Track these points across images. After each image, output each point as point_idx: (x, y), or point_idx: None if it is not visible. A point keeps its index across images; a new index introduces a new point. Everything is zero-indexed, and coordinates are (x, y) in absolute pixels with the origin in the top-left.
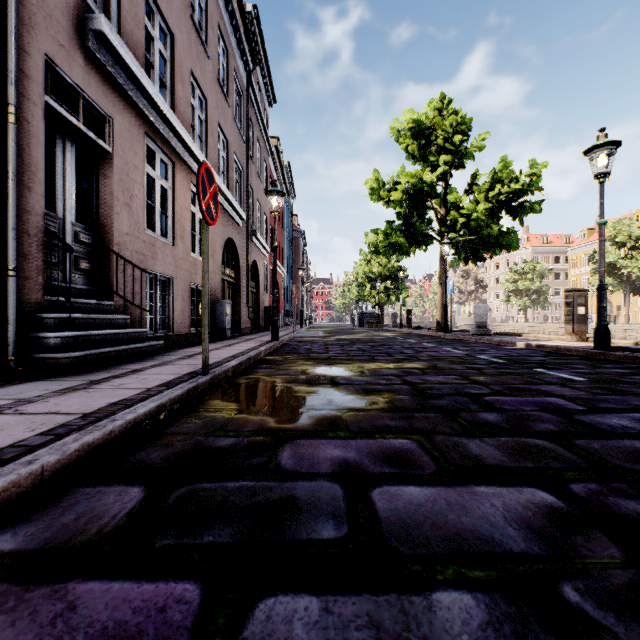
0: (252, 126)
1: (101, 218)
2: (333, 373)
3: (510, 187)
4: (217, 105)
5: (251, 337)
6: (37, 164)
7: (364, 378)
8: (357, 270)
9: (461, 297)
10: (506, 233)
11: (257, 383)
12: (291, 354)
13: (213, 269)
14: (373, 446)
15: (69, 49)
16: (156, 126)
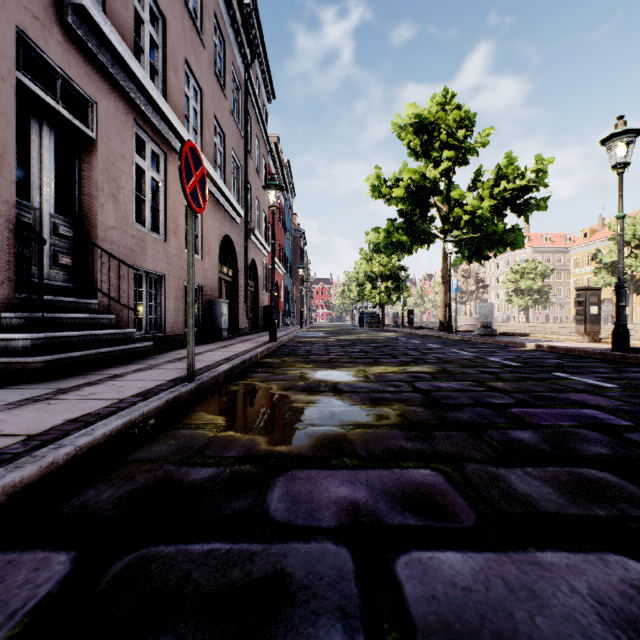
0: (250, 121)
1: (84, 210)
2: (335, 378)
3: (515, 183)
4: (213, 97)
5: (249, 338)
6: (6, 146)
7: (369, 384)
8: (357, 270)
9: (462, 297)
10: (511, 231)
11: (250, 390)
12: (289, 356)
13: (209, 267)
14: (389, 480)
15: (45, 22)
16: (146, 114)
